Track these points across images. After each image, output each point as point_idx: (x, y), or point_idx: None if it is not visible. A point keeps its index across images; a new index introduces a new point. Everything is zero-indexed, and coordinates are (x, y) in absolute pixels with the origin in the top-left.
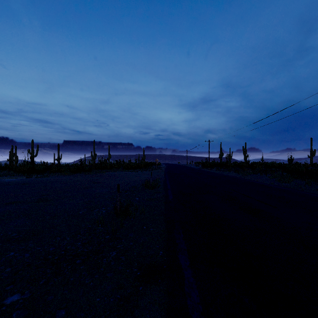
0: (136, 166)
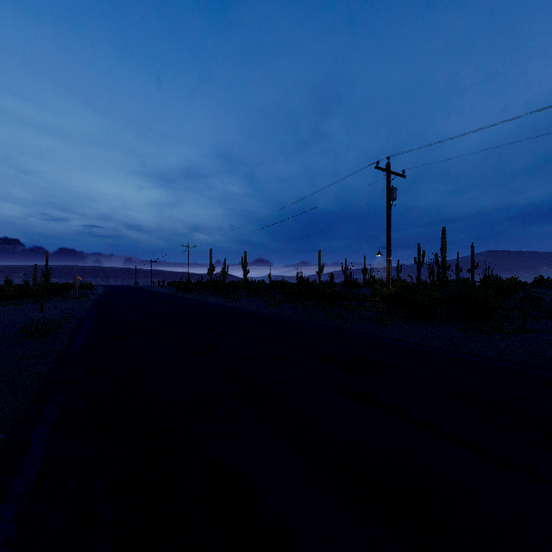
0: (22, 293)
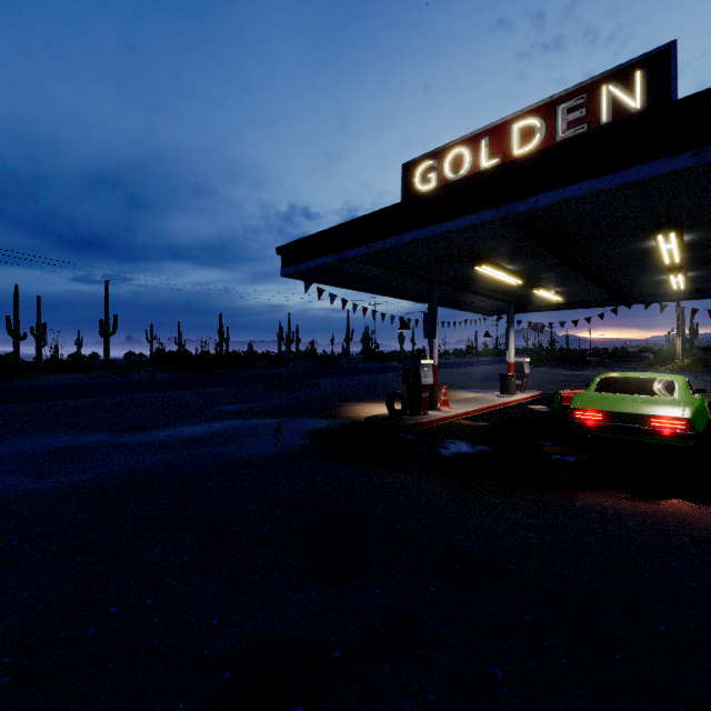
0: None
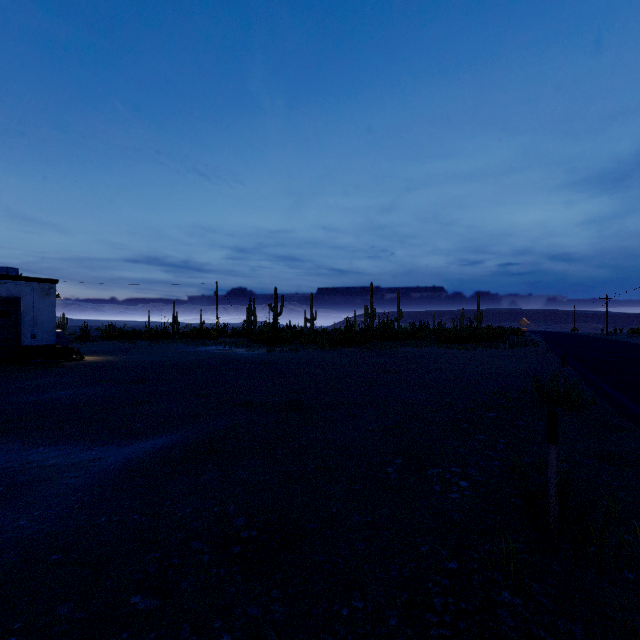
0: (468, 337)
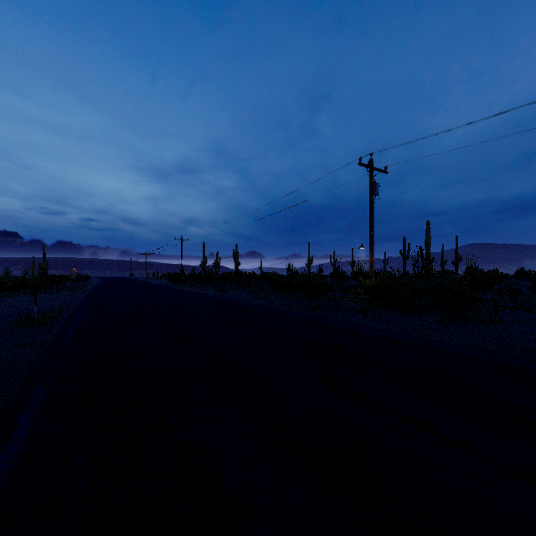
0: (19, 285)
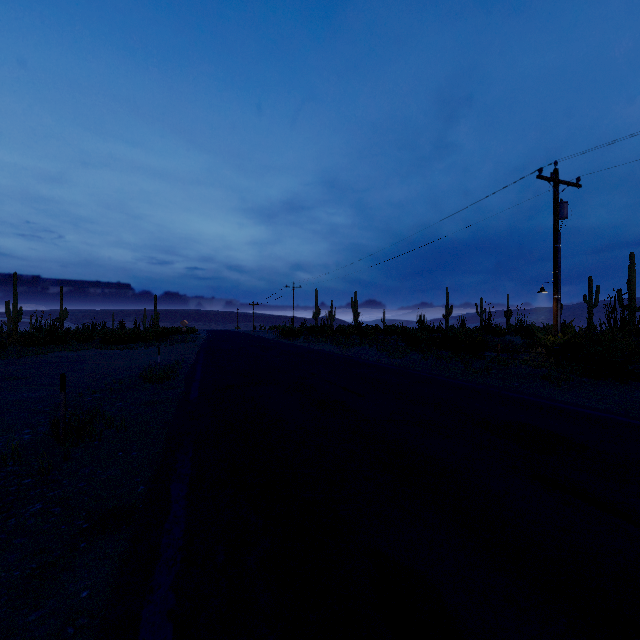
0: (135, 337)
